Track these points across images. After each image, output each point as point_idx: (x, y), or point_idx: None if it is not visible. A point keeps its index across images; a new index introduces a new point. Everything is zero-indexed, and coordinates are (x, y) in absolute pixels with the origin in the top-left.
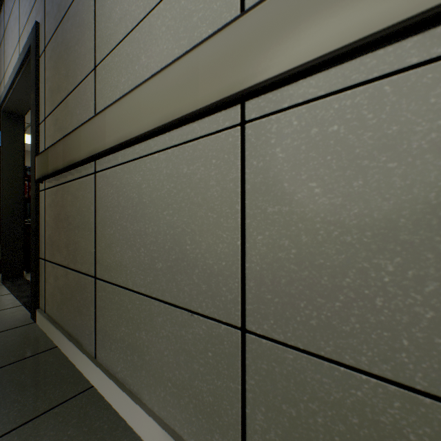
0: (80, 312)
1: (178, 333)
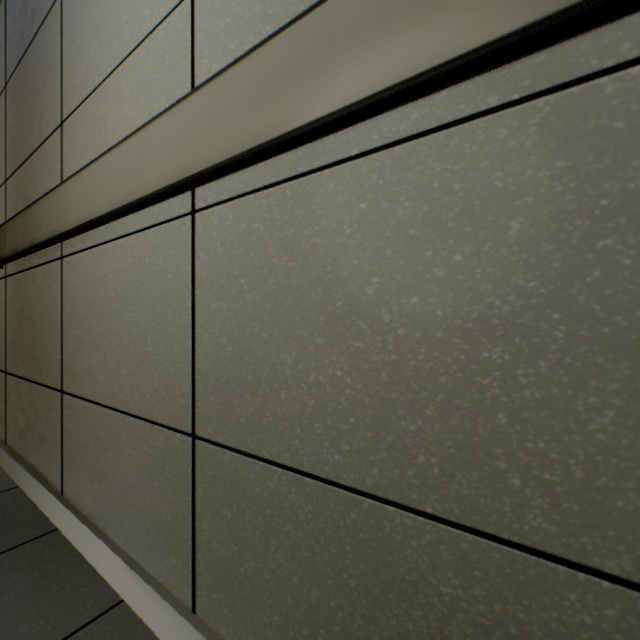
0: (46, 438)
1: (141, 449)
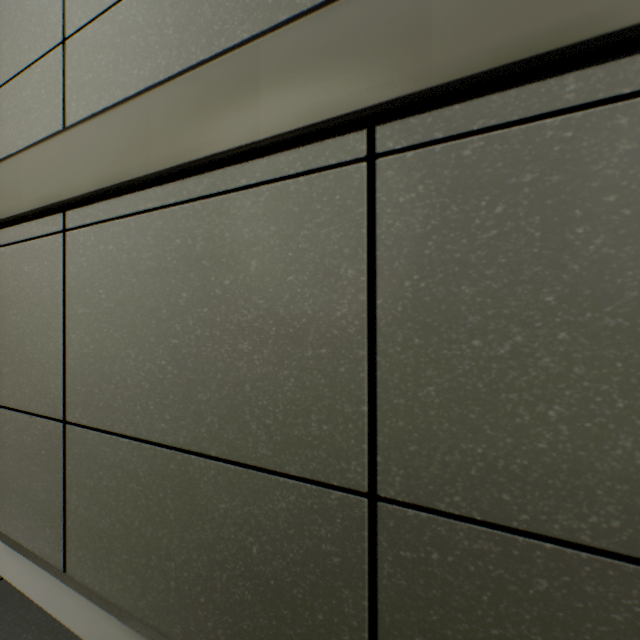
0: None
1: (22, 439)
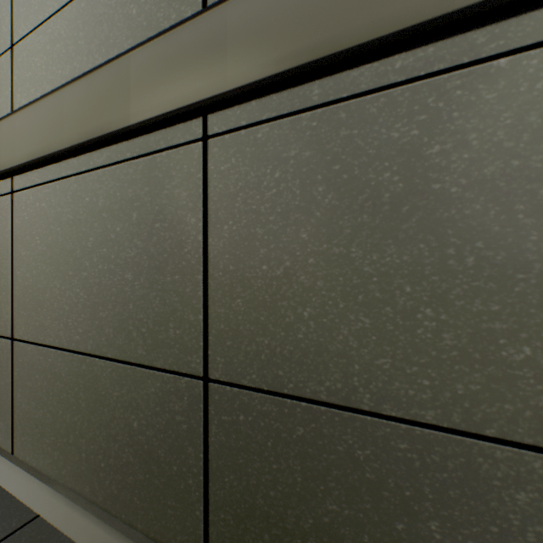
0: None
1: None
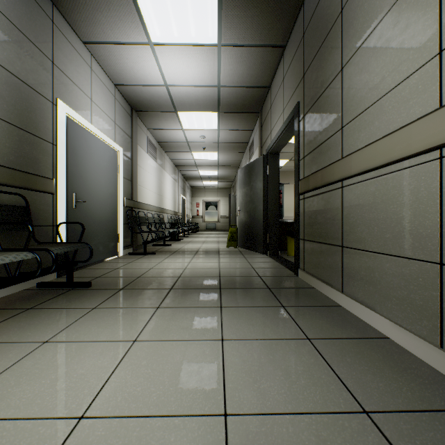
0: (330, 267)
1: (399, 271)
